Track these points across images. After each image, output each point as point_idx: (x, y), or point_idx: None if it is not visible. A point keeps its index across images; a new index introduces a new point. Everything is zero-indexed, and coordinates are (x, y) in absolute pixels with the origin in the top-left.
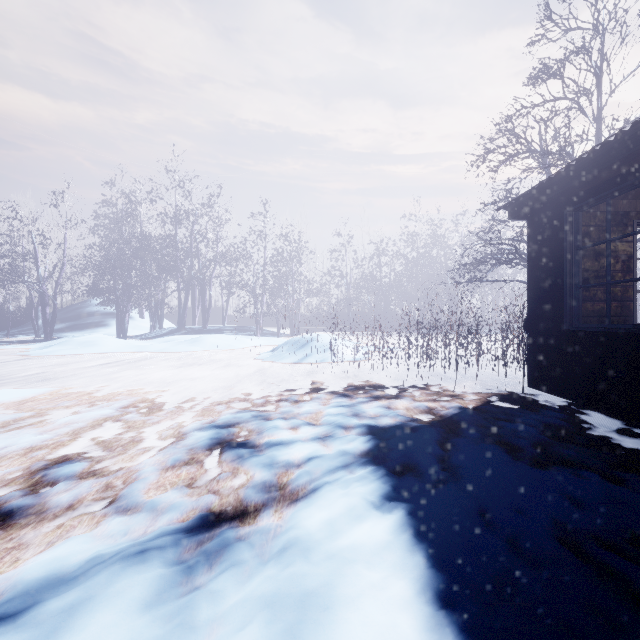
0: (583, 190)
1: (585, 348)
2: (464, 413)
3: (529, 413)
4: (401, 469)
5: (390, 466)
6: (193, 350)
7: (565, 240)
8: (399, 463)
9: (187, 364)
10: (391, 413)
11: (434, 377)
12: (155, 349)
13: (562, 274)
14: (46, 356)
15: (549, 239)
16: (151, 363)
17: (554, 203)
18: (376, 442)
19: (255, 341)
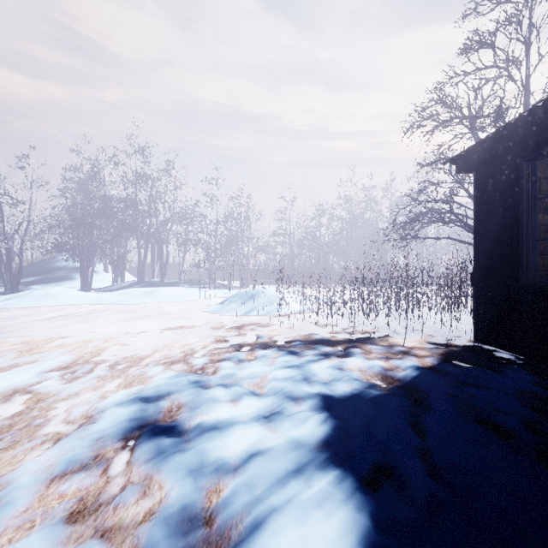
0: (544, 137)
1: (546, 304)
2: (425, 377)
3: (494, 376)
4: (373, 475)
5: (358, 470)
6: (147, 302)
7: (521, 191)
8: (369, 464)
9: (137, 317)
10: (345, 378)
11: (378, 330)
12: (111, 301)
13: (517, 226)
14: (2, 309)
15: (500, 191)
16: (102, 316)
17: (508, 153)
18: (334, 424)
19: (207, 293)
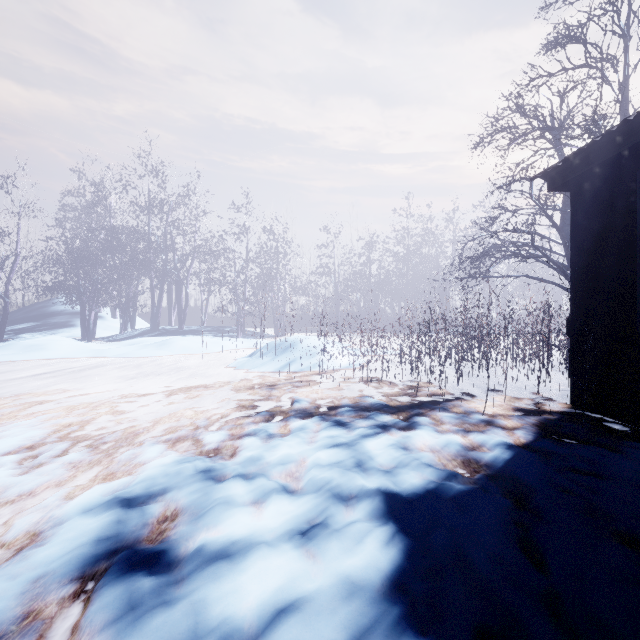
0: None
1: None
2: (522, 461)
3: (615, 459)
4: None
5: None
6: (159, 355)
7: (639, 211)
8: (469, 628)
9: (144, 373)
10: (412, 463)
11: (447, 391)
12: (115, 354)
13: (632, 258)
14: None
15: (609, 212)
16: (100, 372)
17: (620, 162)
18: (405, 547)
19: (234, 343)
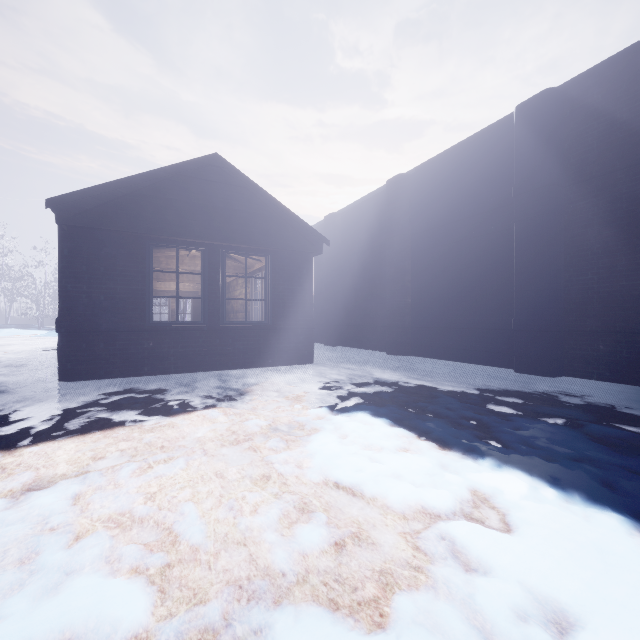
0: None
1: None
2: None
3: None
4: None
5: None
6: None
7: None
8: None
9: None
10: None
11: None
12: None
13: None
14: None
15: None
16: None
17: None
18: None
19: (37, 332)
